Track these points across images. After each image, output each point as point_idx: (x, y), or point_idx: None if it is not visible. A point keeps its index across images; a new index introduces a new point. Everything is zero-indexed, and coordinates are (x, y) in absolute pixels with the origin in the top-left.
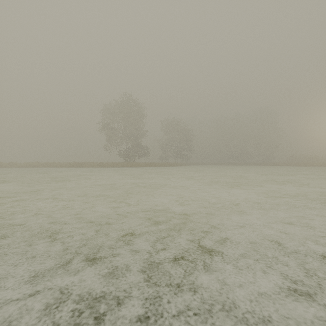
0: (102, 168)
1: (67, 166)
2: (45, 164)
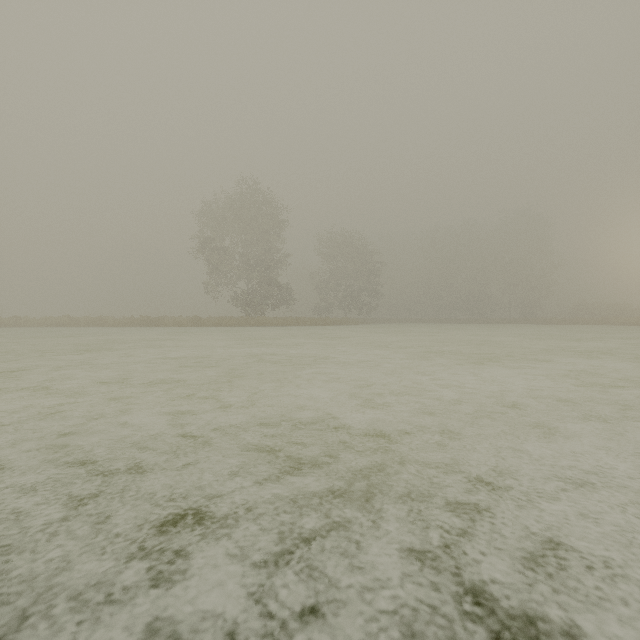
0: (197, 328)
1: (127, 324)
2: (83, 320)
